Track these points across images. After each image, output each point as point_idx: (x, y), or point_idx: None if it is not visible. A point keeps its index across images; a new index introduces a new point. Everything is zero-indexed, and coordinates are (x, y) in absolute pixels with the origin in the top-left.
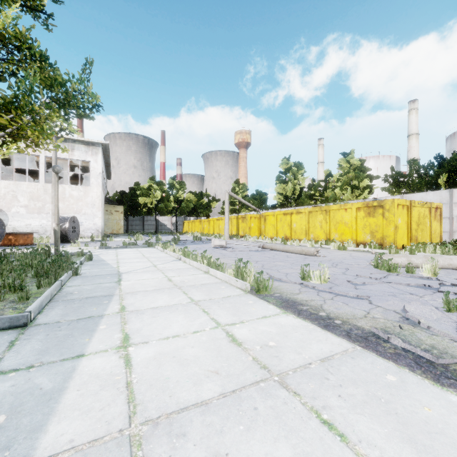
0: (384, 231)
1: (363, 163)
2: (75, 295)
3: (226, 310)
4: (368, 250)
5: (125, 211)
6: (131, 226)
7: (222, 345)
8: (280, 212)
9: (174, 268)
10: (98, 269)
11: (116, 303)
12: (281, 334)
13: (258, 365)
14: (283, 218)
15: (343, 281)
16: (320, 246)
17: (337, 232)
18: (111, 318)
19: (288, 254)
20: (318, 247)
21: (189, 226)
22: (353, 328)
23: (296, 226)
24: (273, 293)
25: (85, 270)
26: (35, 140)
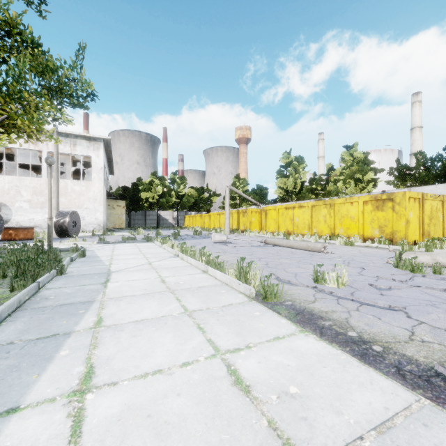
0: (394, 226)
1: (367, 156)
2: (49, 302)
3: (227, 326)
4: (378, 246)
5: (127, 206)
6: (134, 220)
7: (221, 392)
8: (281, 206)
9: (170, 266)
10: (88, 267)
11: (93, 313)
12: (304, 370)
13: (278, 441)
14: (284, 212)
15: (363, 285)
16: (325, 241)
17: (342, 227)
18: (79, 337)
19: (293, 250)
20: (322, 242)
21: (190, 220)
22: (402, 361)
23: (299, 221)
24: (283, 300)
25: (73, 269)
26: (26, 130)
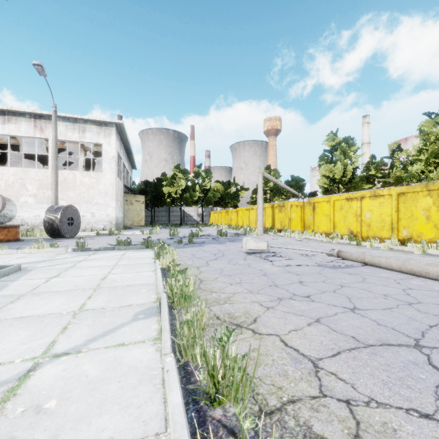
0: None
1: None
2: None
3: None
4: None
5: (150, 202)
6: (157, 217)
7: None
8: (340, 196)
9: (60, 435)
10: None
11: None
12: None
13: None
14: (345, 205)
15: None
16: None
17: None
18: None
19: (435, 285)
20: (438, 255)
21: (215, 217)
22: None
23: (371, 217)
24: None
25: None
26: None
